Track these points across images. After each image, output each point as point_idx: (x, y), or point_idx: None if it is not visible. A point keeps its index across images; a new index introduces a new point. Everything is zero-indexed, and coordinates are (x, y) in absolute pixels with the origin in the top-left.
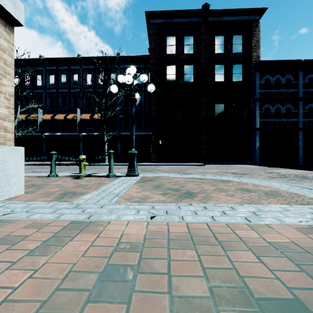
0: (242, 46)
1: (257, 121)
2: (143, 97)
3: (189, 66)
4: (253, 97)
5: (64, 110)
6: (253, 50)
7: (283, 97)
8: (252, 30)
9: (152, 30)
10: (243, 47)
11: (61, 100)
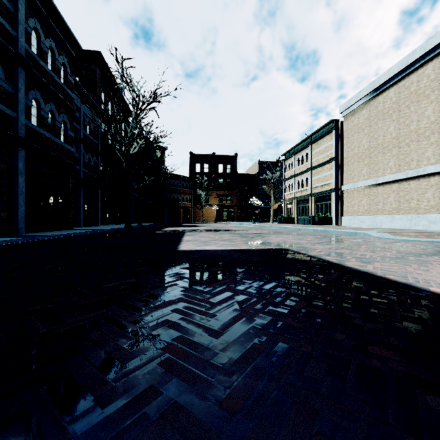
0: None
1: None
2: None
3: None
4: None
5: None
6: None
7: None
8: None
9: None
10: None
11: None
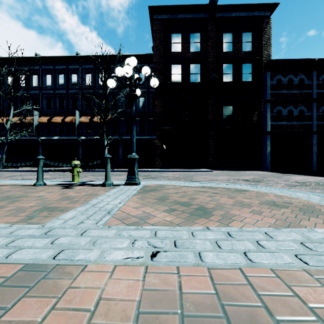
0: (252, 44)
1: (269, 124)
2: (146, 99)
3: (195, 65)
4: (264, 98)
5: (62, 113)
6: (263, 48)
7: (296, 98)
8: (263, 27)
9: (156, 26)
10: (253, 45)
11: (58, 102)
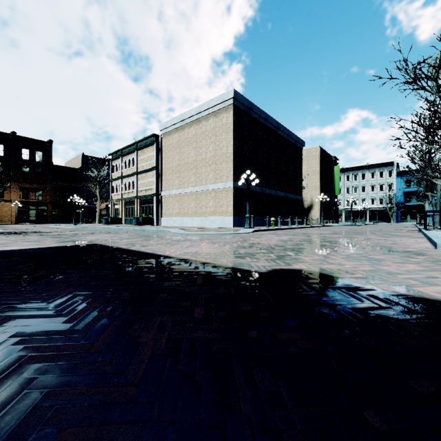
0: None
1: None
2: None
3: None
4: None
5: None
6: None
7: None
8: None
9: None
10: None
11: None
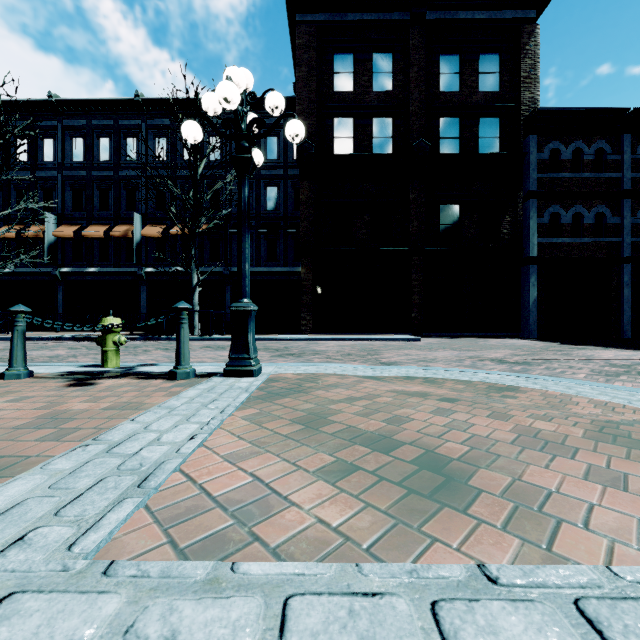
0: (499, 78)
1: (534, 241)
2: (281, 190)
3: (382, 119)
4: (524, 189)
5: (105, 217)
6: (523, 85)
7: (590, 189)
8: (522, 42)
9: (302, 36)
10: (501, 79)
11: (98, 196)
